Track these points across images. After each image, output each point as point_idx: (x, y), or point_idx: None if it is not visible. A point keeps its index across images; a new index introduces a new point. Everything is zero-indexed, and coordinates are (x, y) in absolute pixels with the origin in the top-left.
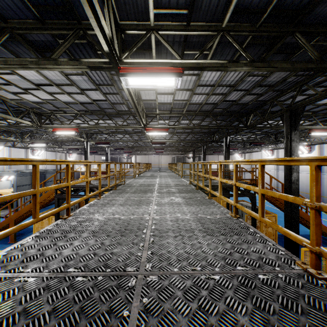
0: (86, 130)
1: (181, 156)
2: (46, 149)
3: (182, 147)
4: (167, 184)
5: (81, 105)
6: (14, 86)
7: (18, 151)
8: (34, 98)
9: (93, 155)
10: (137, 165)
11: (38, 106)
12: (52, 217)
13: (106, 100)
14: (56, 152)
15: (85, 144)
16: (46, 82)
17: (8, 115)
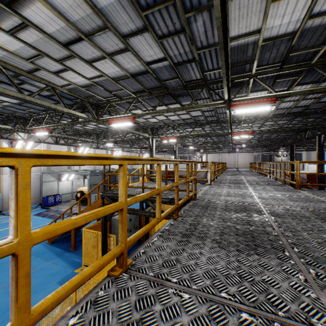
0: (151, 124)
1: (267, 153)
2: (122, 150)
3: (275, 140)
4: (285, 206)
5: (133, 80)
6: (47, 59)
7: (100, 152)
8: (80, 78)
9: (163, 155)
10: (212, 165)
11: (89, 93)
12: (100, 234)
13: (164, 58)
14: (131, 152)
15: (150, 141)
16: (73, 34)
17: (57, 106)
